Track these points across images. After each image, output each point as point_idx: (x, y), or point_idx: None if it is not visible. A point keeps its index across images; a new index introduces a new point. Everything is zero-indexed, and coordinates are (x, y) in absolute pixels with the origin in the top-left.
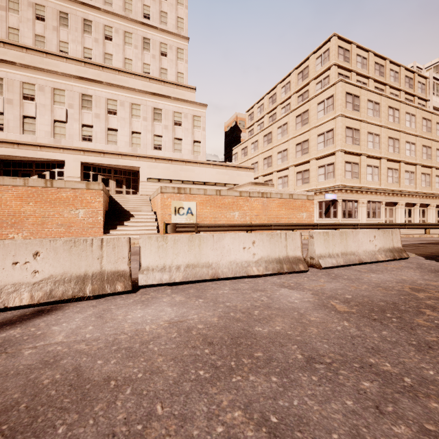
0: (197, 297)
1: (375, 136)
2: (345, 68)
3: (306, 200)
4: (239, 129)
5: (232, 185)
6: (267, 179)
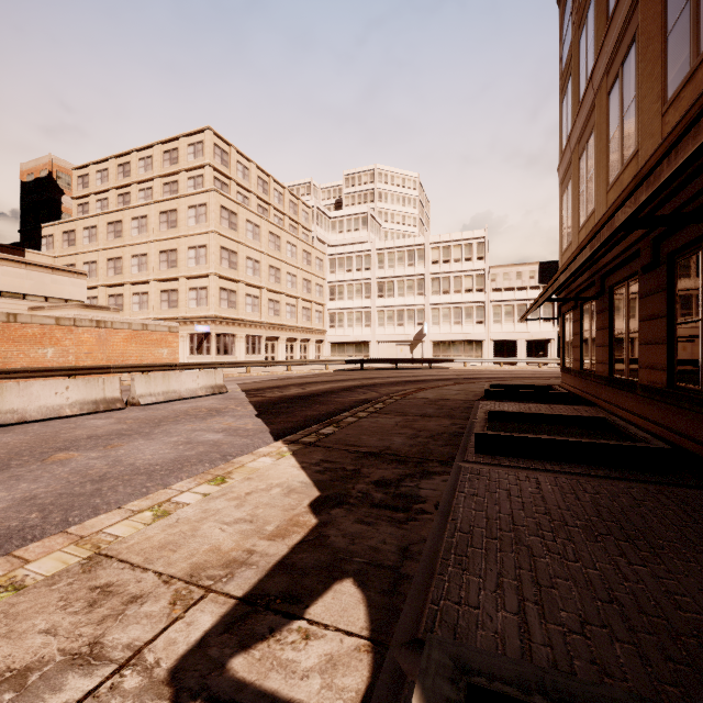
0: (5, 433)
1: (255, 262)
2: (223, 174)
3: (169, 333)
4: (57, 187)
5: (40, 298)
6: (114, 292)
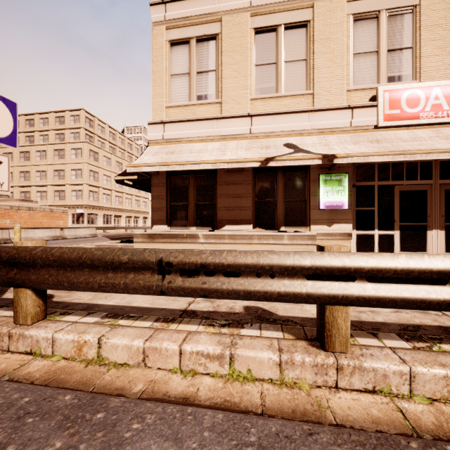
0: None
1: (108, 177)
2: (90, 131)
3: (63, 213)
4: None
5: None
6: (24, 190)
